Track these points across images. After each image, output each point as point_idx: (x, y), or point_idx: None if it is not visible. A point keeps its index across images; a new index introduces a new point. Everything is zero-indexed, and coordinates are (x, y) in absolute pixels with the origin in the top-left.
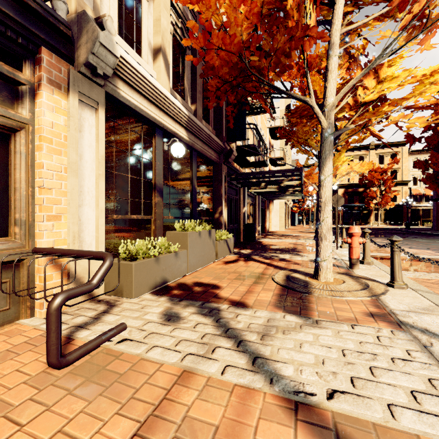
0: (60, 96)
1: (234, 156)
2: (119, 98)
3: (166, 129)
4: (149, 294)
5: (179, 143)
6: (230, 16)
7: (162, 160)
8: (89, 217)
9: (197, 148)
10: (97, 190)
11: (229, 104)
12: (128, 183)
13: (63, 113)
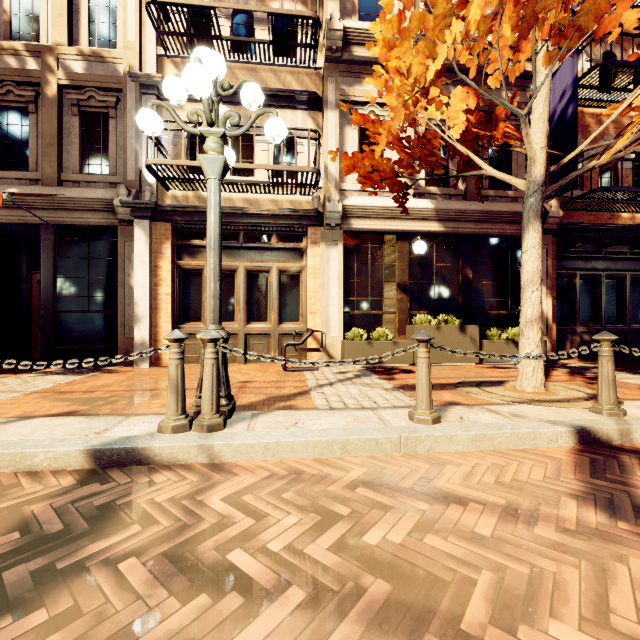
0: (316, 248)
1: (556, 219)
2: (354, 230)
3: (408, 232)
4: (361, 366)
5: (418, 242)
6: (374, 163)
7: (407, 260)
8: (334, 312)
9: (465, 232)
10: (338, 295)
11: (554, 141)
12: (369, 287)
13: (318, 256)
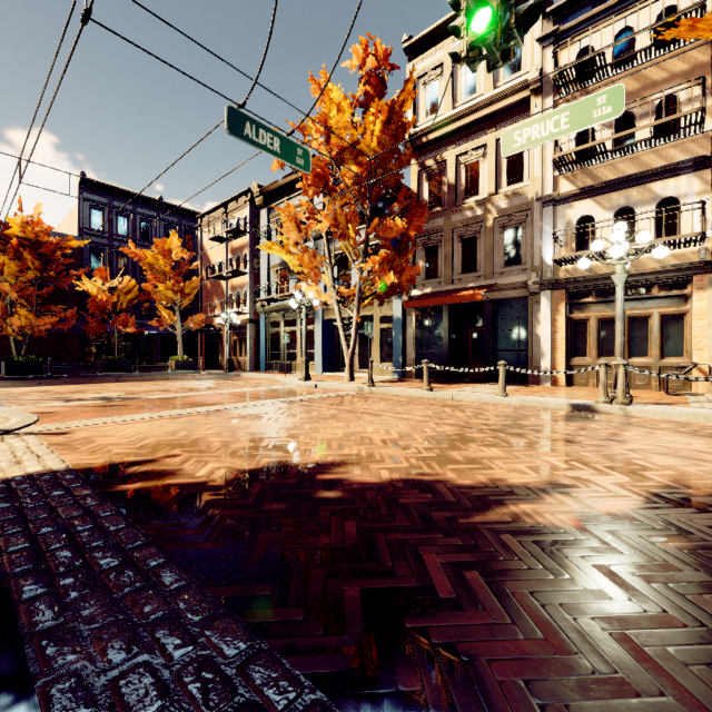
0: (702, 292)
1: None
2: None
3: None
4: None
5: None
6: None
7: None
8: None
9: None
10: None
11: None
12: None
13: (705, 300)
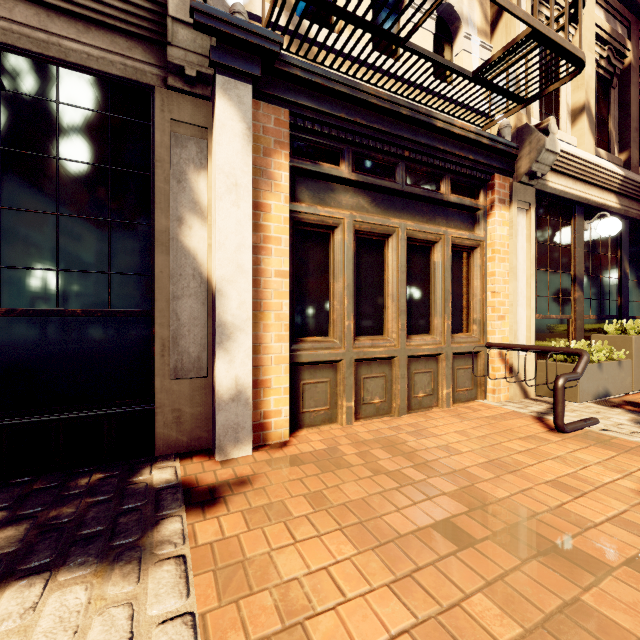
0: (504, 210)
1: None
2: (545, 190)
3: (590, 205)
4: (591, 403)
5: (612, 218)
6: None
7: (582, 245)
8: (521, 316)
9: (631, 215)
10: (528, 290)
11: None
12: (547, 279)
13: (506, 224)
